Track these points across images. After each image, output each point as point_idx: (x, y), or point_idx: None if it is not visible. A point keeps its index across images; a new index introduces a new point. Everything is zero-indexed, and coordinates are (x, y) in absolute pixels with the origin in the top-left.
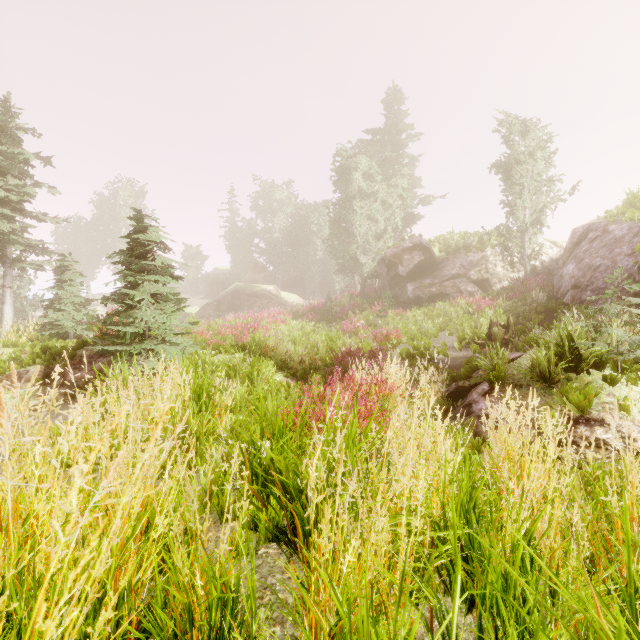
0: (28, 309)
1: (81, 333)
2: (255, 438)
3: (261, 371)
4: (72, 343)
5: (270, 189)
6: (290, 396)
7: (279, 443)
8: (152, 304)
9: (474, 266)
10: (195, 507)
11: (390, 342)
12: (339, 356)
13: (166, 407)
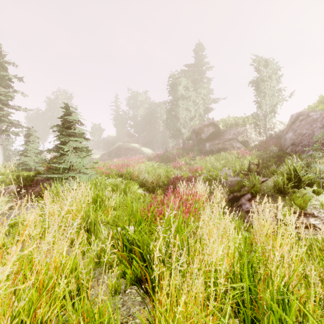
0: (12, 156)
1: (38, 168)
2: (126, 224)
3: (130, 188)
4: (33, 173)
5: (136, 95)
6: (145, 201)
7: (138, 228)
8: (74, 153)
9: (240, 134)
10: (83, 272)
11: (197, 173)
12: (171, 180)
13: (31, 217)
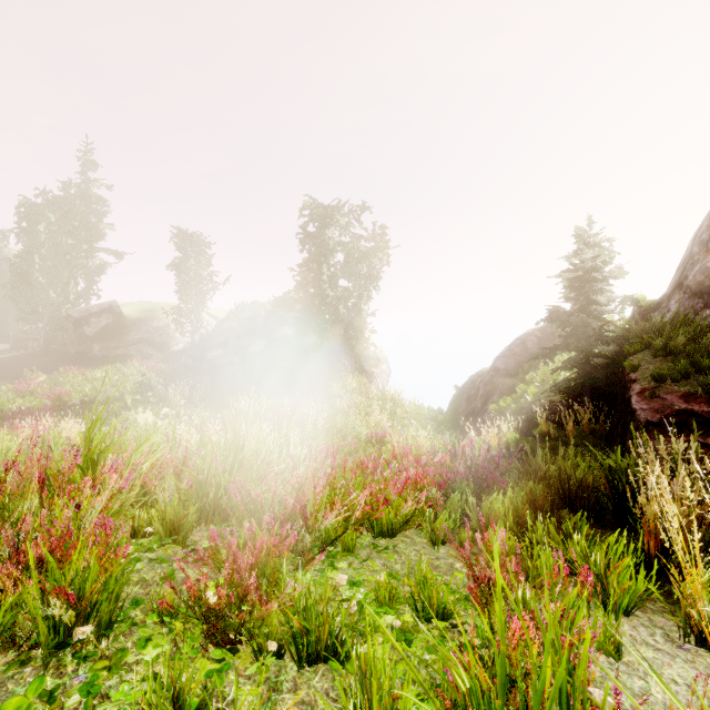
0: None
1: None
2: None
3: None
4: None
5: None
6: None
7: None
8: None
9: (157, 331)
10: None
11: (62, 400)
12: (10, 415)
13: None
